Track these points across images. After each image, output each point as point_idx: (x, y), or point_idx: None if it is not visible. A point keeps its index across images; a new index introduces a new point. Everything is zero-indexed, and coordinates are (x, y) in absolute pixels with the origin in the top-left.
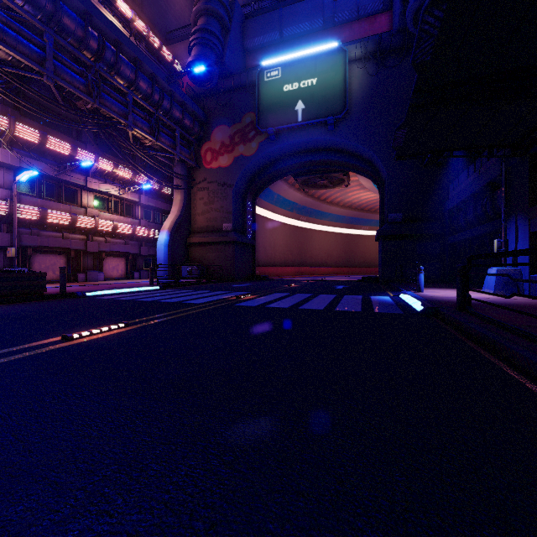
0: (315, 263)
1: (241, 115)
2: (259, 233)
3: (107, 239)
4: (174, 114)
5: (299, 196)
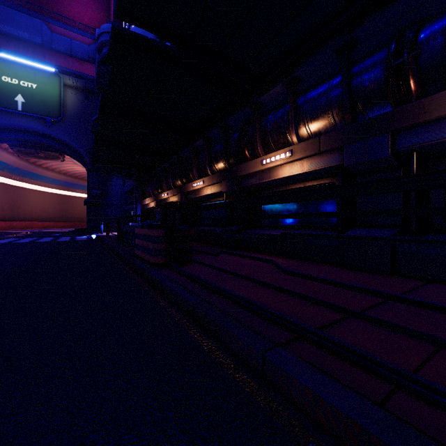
0: (29, 218)
1: None
2: None
3: None
4: None
5: (12, 159)
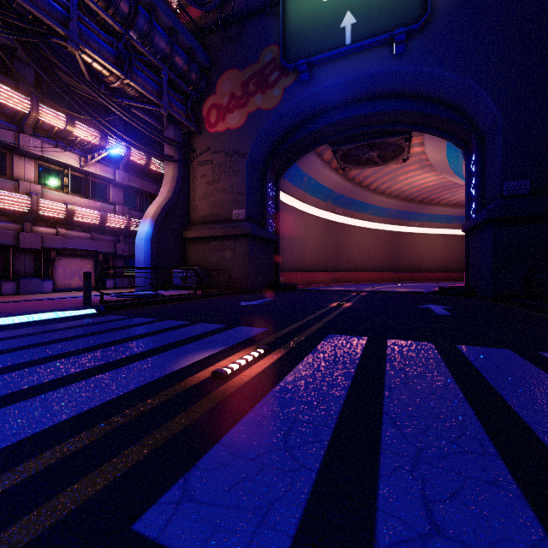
0: (353, 268)
1: (258, 51)
2: (284, 227)
3: (60, 231)
4: (158, 43)
5: (335, 180)
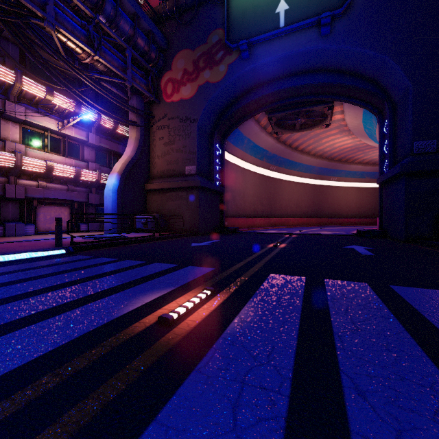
0: (284, 214)
1: (206, 34)
2: (228, 181)
3: (41, 183)
4: (123, 27)
5: (270, 142)
